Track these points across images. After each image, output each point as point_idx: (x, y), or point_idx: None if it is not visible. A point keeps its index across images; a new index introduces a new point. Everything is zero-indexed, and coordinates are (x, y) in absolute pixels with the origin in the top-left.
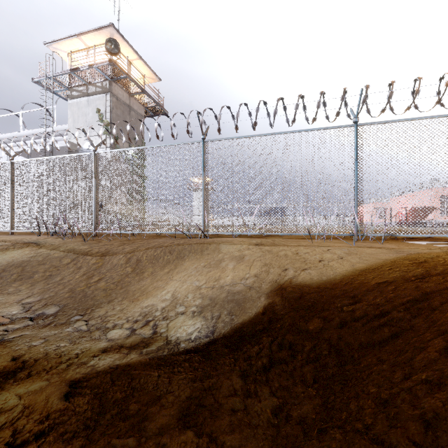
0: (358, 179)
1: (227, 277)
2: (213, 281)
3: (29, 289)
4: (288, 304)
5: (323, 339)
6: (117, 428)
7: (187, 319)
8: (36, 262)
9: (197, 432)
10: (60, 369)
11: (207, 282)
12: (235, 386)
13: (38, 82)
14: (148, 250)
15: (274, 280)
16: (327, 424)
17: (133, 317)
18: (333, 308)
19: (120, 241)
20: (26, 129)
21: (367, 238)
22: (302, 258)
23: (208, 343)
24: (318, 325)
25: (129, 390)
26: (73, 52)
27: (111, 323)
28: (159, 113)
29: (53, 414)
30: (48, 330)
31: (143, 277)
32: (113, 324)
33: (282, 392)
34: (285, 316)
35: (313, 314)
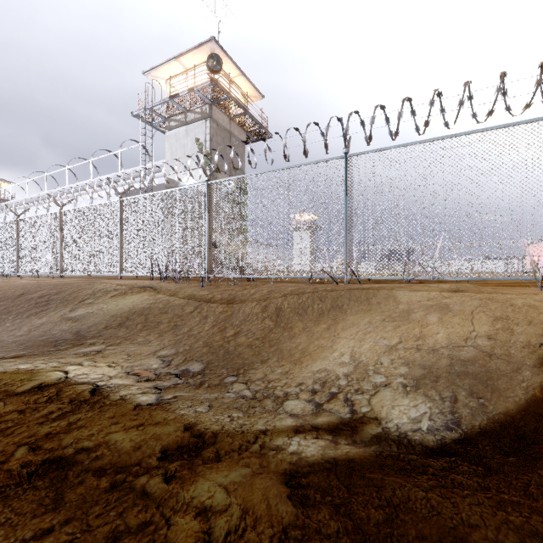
0: None
1: (437, 336)
2: (414, 341)
3: (159, 339)
4: None
5: None
6: None
7: (399, 395)
8: (157, 309)
9: None
10: (254, 452)
11: (403, 342)
12: None
13: (137, 116)
14: (288, 297)
15: (533, 344)
16: None
17: (306, 384)
18: None
19: (240, 287)
20: (123, 169)
21: None
22: None
23: (459, 438)
24: None
25: (387, 507)
26: (171, 78)
27: (280, 391)
28: (262, 137)
29: (290, 530)
30: (205, 393)
31: (294, 331)
32: (282, 392)
33: None
34: None
35: None
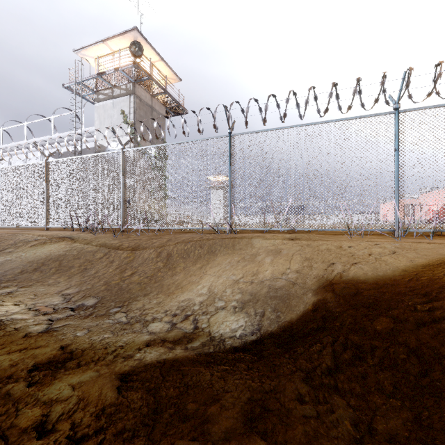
0: (399, 170)
1: (266, 272)
2: (251, 275)
3: (67, 281)
4: (344, 302)
5: (397, 341)
6: (179, 429)
7: (229, 314)
8: (71, 256)
9: (269, 441)
10: (108, 360)
11: (244, 277)
12: (301, 390)
13: (68, 88)
14: (178, 244)
15: (319, 275)
16: (429, 443)
17: (171, 311)
18: (403, 307)
19: (147, 237)
20: (57, 133)
21: (407, 234)
22: (348, 253)
23: (255, 340)
24: (388, 326)
25: (183, 387)
26: (100, 58)
27: (150, 316)
28: (180, 112)
29: (108, 408)
30: (90, 321)
31: (176, 271)
32: (151, 317)
33: (356, 400)
34: (344, 314)
35: (379, 313)
